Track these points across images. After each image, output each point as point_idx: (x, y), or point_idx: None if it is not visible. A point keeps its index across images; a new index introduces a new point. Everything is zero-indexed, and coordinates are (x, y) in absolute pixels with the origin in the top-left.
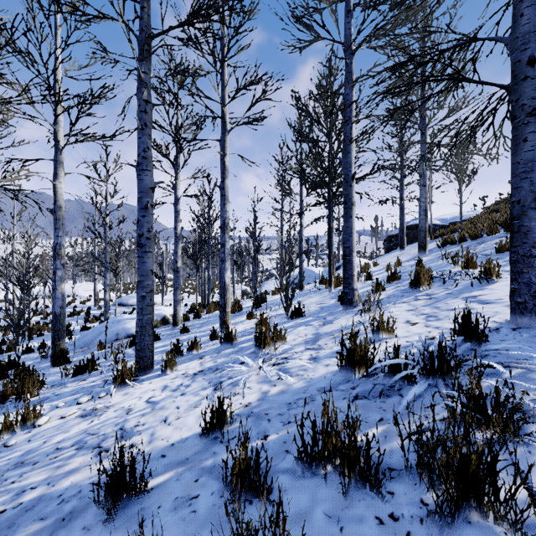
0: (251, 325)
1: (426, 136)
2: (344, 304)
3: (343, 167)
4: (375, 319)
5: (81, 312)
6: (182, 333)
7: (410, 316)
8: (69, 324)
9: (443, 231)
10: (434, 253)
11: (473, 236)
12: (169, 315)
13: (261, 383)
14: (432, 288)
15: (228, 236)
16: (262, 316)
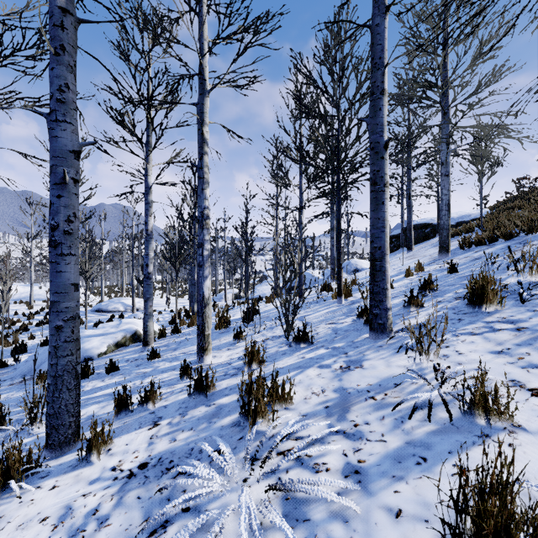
0: (239, 352)
1: (449, 116)
2: (373, 331)
3: (371, 131)
4: (468, 386)
5: None
6: (149, 359)
7: (510, 367)
8: (32, 336)
9: (457, 230)
10: (460, 255)
11: (507, 235)
12: (142, 329)
13: None
14: (506, 309)
15: (207, 233)
16: (253, 348)
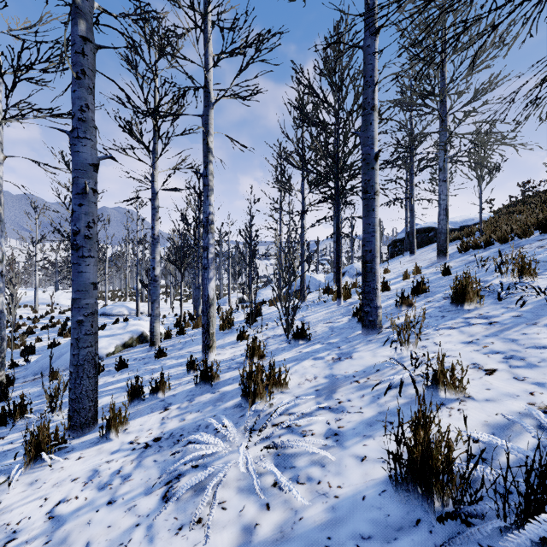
0: (242, 350)
1: (447, 123)
2: (364, 327)
3: (363, 143)
4: (431, 365)
5: (58, 324)
6: (157, 358)
7: (474, 354)
8: (39, 339)
9: (458, 234)
10: (457, 258)
11: (503, 239)
12: (148, 331)
13: (244, 492)
14: (484, 306)
15: (212, 237)
16: (254, 343)
